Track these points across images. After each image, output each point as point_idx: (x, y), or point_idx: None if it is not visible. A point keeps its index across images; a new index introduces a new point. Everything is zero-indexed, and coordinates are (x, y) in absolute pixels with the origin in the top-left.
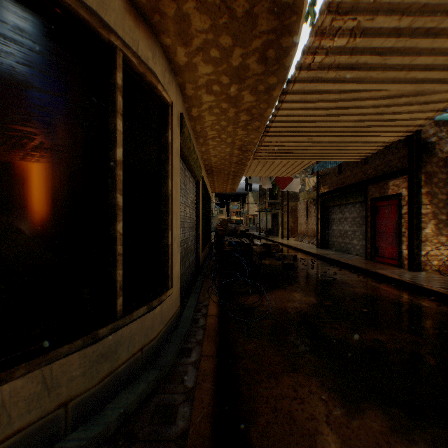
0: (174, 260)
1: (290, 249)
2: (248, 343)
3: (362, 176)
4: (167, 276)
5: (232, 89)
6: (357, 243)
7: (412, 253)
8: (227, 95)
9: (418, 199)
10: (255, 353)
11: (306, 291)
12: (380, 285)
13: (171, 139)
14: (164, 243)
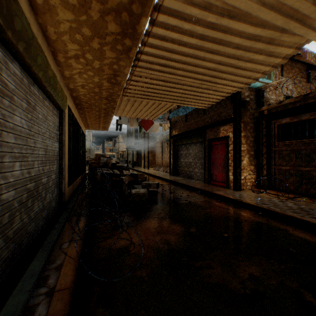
0: None
1: (151, 177)
2: None
3: (202, 123)
4: None
5: None
6: (198, 171)
7: (237, 177)
8: None
9: (240, 140)
10: None
11: (171, 218)
12: (222, 204)
13: None
14: None
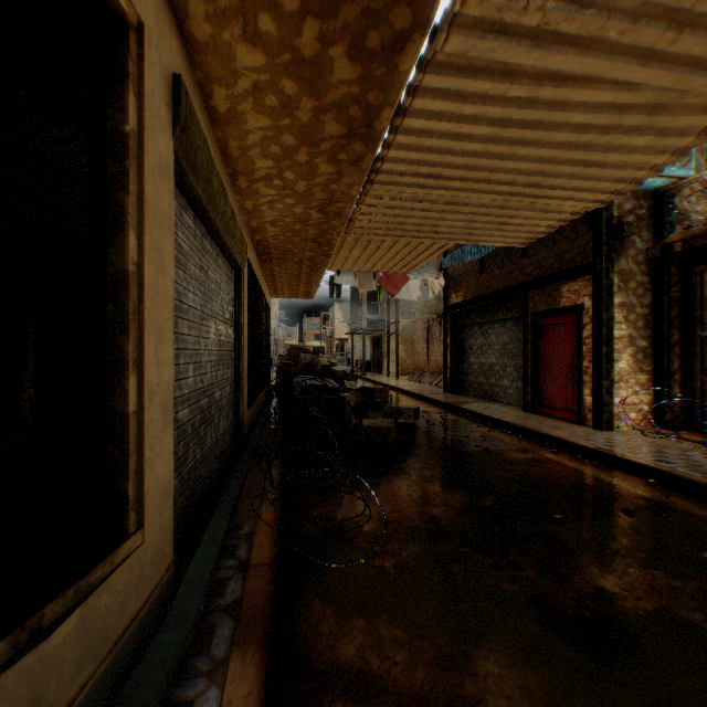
0: (150, 451)
1: (404, 395)
2: (343, 635)
3: (519, 276)
4: (124, 499)
5: (307, 34)
6: (509, 385)
7: (601, 401)
8: (294, 54)
9: (610, 315)
10: (362, 671)
11: (444, 478)
12: (560, 459)
13: (140, 125)
14: (114, 410)
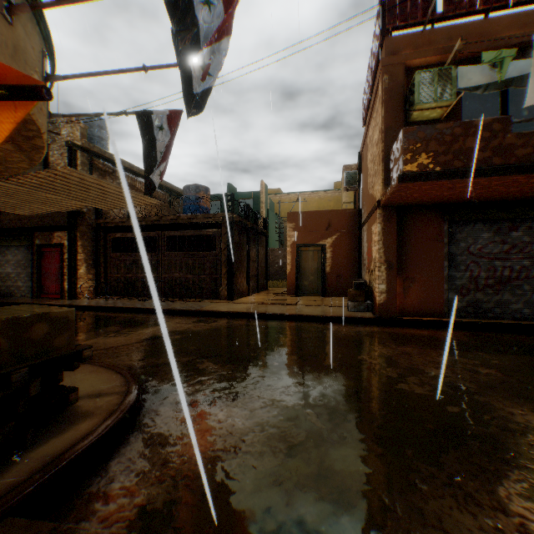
0: None
1: None
2: None
3: (31, 223)
4: None
5: None
6: (24, 285)
7: (73, 287)
8: None
9: (77, 249)
10: None
11: None
12: None
13: None
14: None
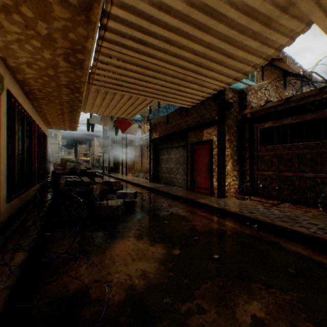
0: None
1: (129, 184)
2: None
3: (185, 125)
4: None
5: None
6: (180, 178)
7: (221, 184)
8: None
9: (224, 144)
10: None
11: (150, 236)
12: (207, 215)
13: None
14: None
